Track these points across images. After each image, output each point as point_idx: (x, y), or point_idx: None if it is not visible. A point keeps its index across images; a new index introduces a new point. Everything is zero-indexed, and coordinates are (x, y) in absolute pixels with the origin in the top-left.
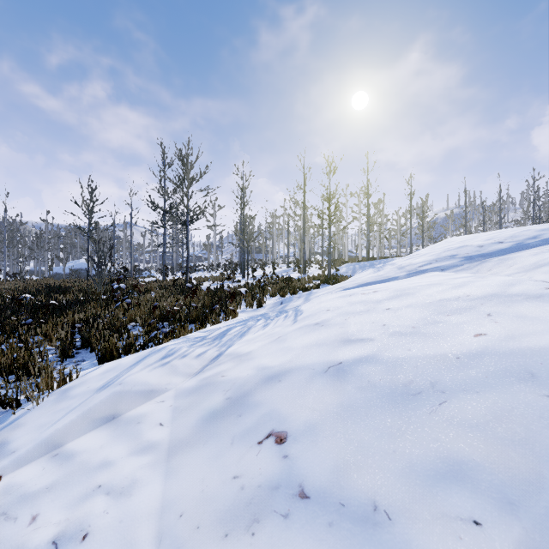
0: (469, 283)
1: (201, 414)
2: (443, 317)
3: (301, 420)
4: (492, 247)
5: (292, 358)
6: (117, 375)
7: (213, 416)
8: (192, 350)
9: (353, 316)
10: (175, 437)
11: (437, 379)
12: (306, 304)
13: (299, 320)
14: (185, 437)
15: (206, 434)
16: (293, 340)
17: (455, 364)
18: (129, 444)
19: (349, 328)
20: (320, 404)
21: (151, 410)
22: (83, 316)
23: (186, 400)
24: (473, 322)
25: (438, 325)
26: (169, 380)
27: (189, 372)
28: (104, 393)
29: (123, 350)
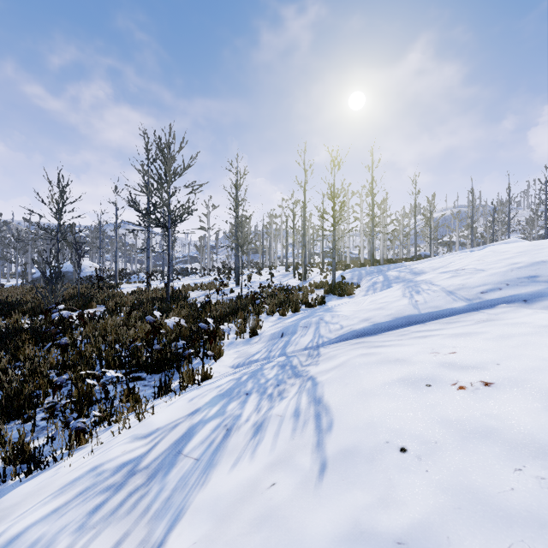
0: None
1: None
2: None
3: None
4: None
5: None
6: None
7: None
8: None
9: None
10: None
11: None
12: (333, 386)
13: (333, 463)
14: None
15: None
16: None
17: None
18: None
19: None
20: None
21: None
22: None
23: None
24: None
25: None
26: None
27: None
28: None
29: None
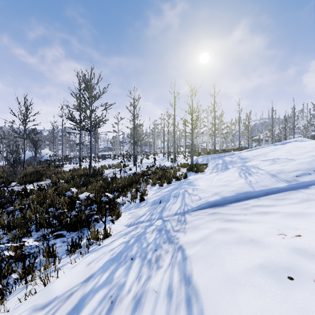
0: None
1: None
2: None
3: None
4: None
5: None
6: None
7: None
8: None
9: None
10: None
11: None
12: (200, 264)
13: None
14: None
15: None
16: None
17: None
18: None
19: None
20: None
21: None
22: None
23: None
24: None
25: None
26: None
27: None
28: None
29: None
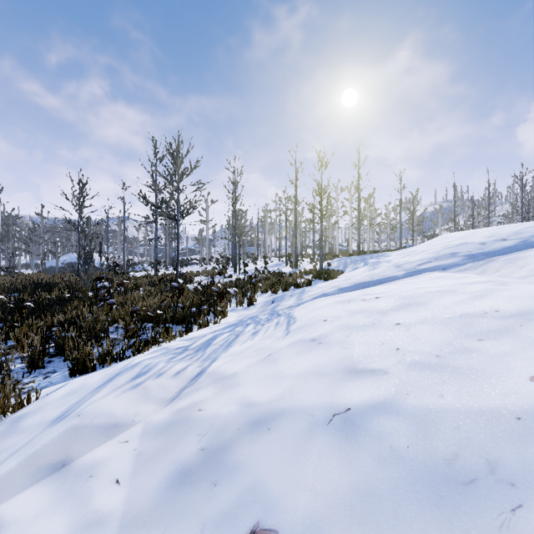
0: (492, 292)
1: (167, 472)
2: (474, 343)
3: (298, 512)
4: (496, 245)
5: (285, 393)
6: (78, 400)
7: (181, 478)
8: (170, 366)
9: (357, 332)
10: (130, 509)
11: (495, 456)
12: (300, 310)
13: (292, 331)
14: (142, 512)
15: (168, 511)
16: (286, 361)
17: (518, 429)
18: (71, 515)
19: (353, 350)
20: (324, 483)
21: (110, 455)
22: (63, 317)
23: (153, 442)
24: (519, 353)
25: (472, 355)
26: (138, 409)
27: (163, 397)
28: (57, 428)
29: (98, 360)
